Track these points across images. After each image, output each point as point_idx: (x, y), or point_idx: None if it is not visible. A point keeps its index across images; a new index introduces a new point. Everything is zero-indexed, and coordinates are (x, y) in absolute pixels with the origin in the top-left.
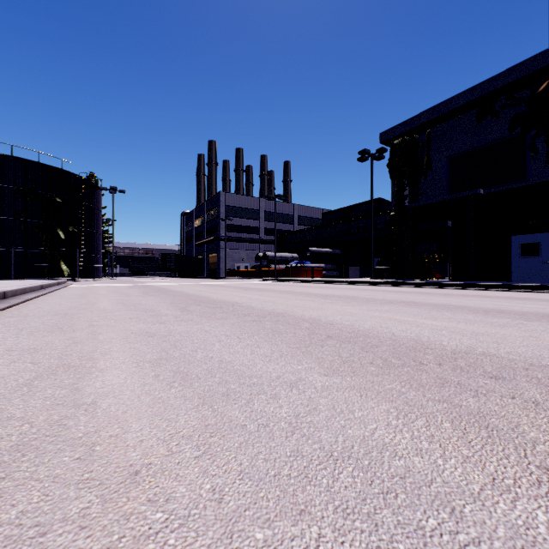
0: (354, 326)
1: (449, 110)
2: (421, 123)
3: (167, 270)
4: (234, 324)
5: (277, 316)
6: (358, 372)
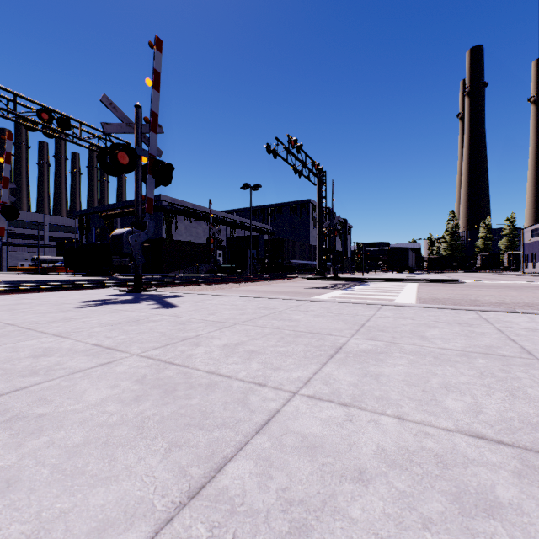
0: None
1: (89, 212)
2: (84, 213)
3: None
4: None
5: None
6: None
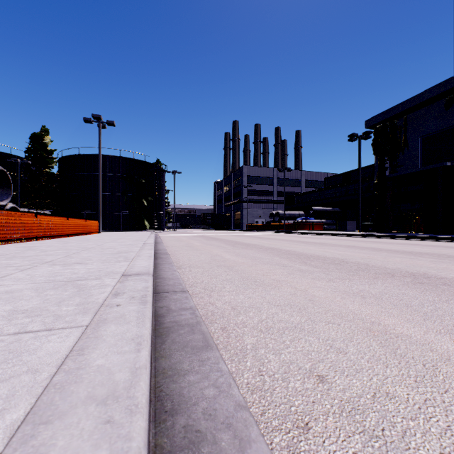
0: (302, 252)
1: (419, 102)
2: (397, 112)
3: (206, 225)
4: (256, 250)
5: (274, 249)
6: (288, 258)
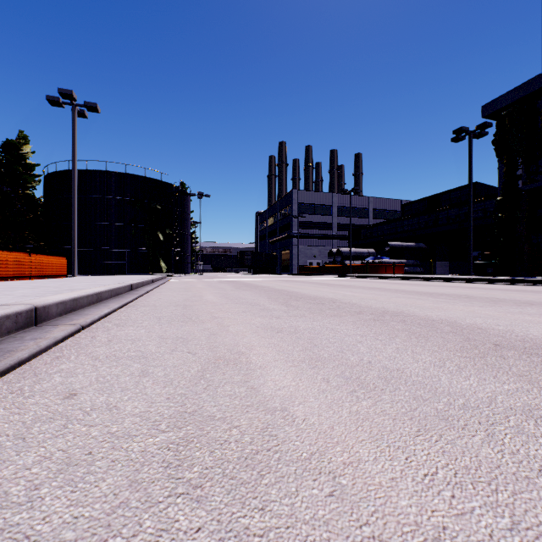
0: (517, 332)
1: None
2: None
3: (244, 267)
4: (356, 323)
5: (396, 315)
6: None
